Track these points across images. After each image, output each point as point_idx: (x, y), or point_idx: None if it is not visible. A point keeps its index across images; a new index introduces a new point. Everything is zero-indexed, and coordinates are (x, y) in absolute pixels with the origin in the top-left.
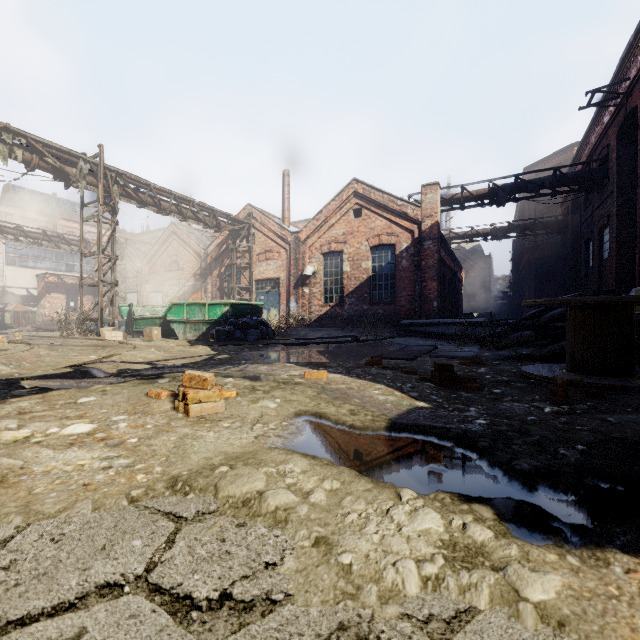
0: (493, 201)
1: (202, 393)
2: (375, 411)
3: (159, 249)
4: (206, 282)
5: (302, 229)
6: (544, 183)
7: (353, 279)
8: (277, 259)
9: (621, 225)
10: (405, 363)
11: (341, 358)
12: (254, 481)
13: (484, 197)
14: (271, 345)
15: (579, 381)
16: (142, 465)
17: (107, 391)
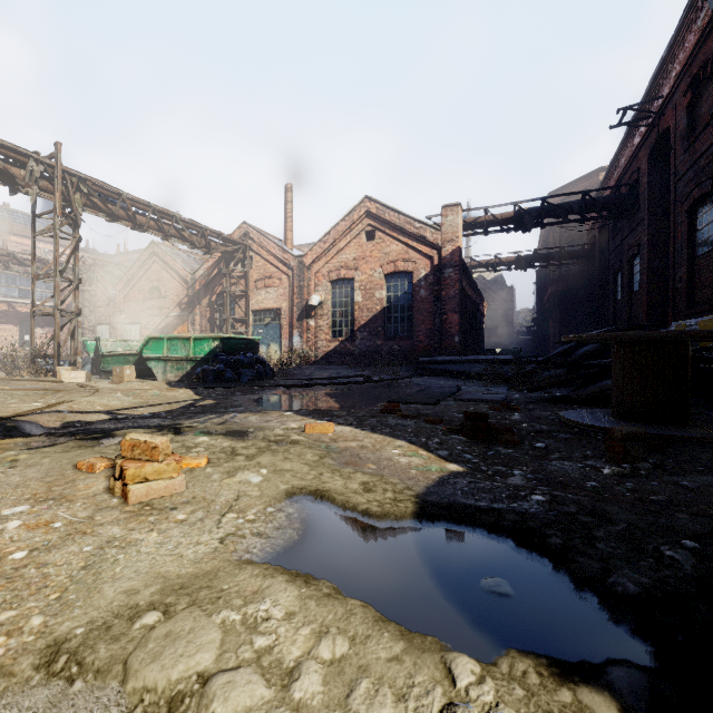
0: (519, 226)
1: (149, 467)
2: (397, 483)
3: (137, 273)
4: (194, 312)
5: (307, 252)
6: (572, 208)
7: (365, 310)
8: (278, 287)
9: (652, 255)
10: (427, 409)
11: (352, 403)
12: (196, 651)
13: (509, 221)
14: (268, 387)
15: (641, 434)
16: (10, 613)
17: (19, 461)
